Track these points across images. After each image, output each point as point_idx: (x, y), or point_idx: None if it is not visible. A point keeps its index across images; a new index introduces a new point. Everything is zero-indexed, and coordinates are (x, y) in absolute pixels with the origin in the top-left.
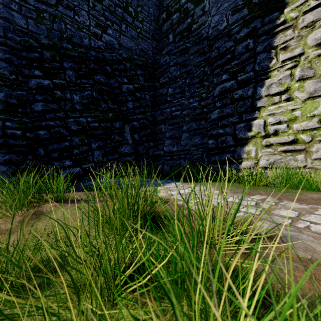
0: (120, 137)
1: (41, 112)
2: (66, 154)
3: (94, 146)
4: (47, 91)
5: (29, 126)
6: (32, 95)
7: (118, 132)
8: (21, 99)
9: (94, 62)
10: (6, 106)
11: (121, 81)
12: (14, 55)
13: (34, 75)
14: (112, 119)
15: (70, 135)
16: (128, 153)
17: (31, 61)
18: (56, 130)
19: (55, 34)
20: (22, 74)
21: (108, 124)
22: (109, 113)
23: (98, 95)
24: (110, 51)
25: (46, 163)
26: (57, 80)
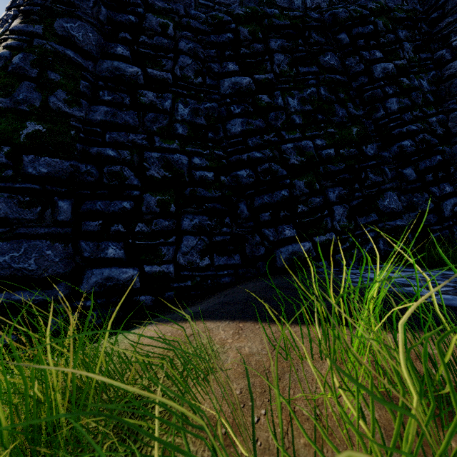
0: (377, 176)
1: (239, 135)
2: (284, 213)
3: (333, 196)
4: (247, 97)
5: (224, 163)
6: (225, 107)
7: (371, 166)
8: (210, 116)
9: (317, 32)
10: (192, 131)
11: (369, 57)
12: (199, 44)
13: (227, 72)
14: (358, 138)
15: (288, 175)
16: (395, 210)
17: (222, 50)
18: (265, 168)
19: (250, 0)
20: (211, 74)
21: (352, 149)
22: (351, 126)
23: (327, 92)
24: (342, 6)
25: (251, 232)
26: (261, 75)
